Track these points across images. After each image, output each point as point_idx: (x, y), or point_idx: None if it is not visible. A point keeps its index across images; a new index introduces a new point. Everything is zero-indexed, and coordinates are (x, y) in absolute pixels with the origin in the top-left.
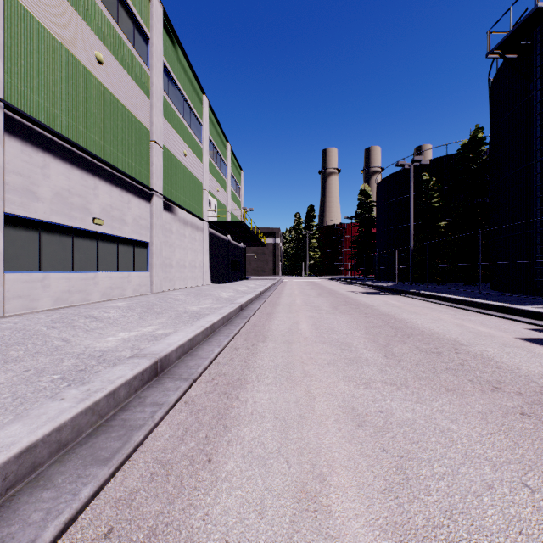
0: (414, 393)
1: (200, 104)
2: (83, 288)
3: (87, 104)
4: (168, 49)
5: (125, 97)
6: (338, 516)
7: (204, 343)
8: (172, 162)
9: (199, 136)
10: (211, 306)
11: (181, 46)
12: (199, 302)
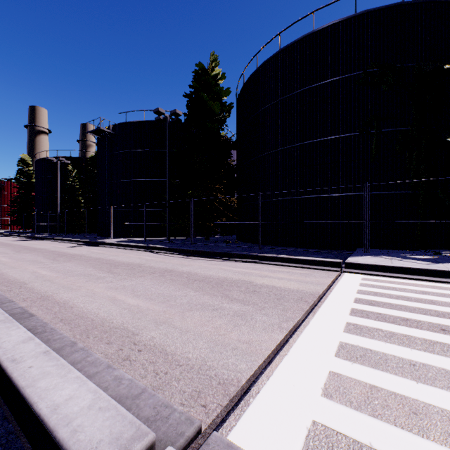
0: (21, 254)
1: None
2: None
3: None
4: None
5: None
6: (1, 259)
7: None
8: None
9: None
10: None
11: None
12: None
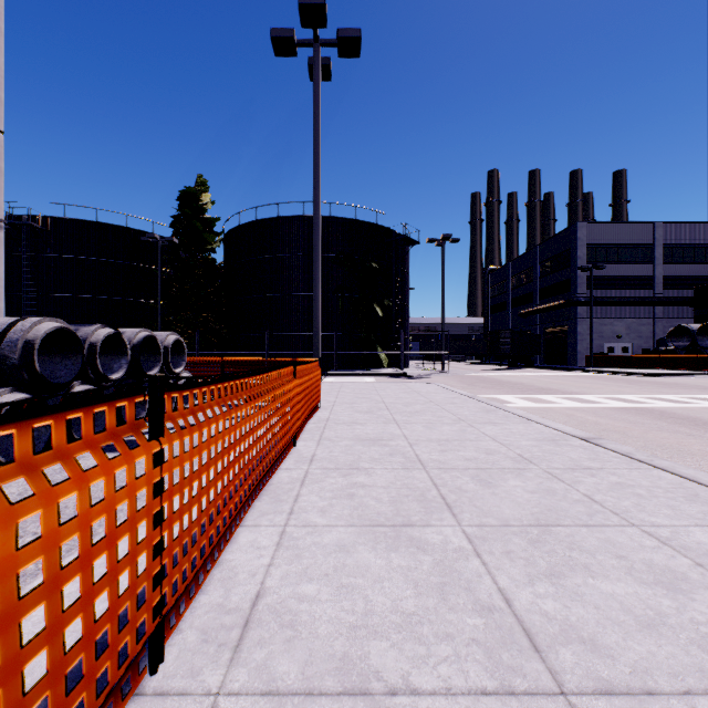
0: None
1: None
2: None
3: None
4: None
5: None
6: None
7: None
8: None
9: None
10: None
11: None
12: None
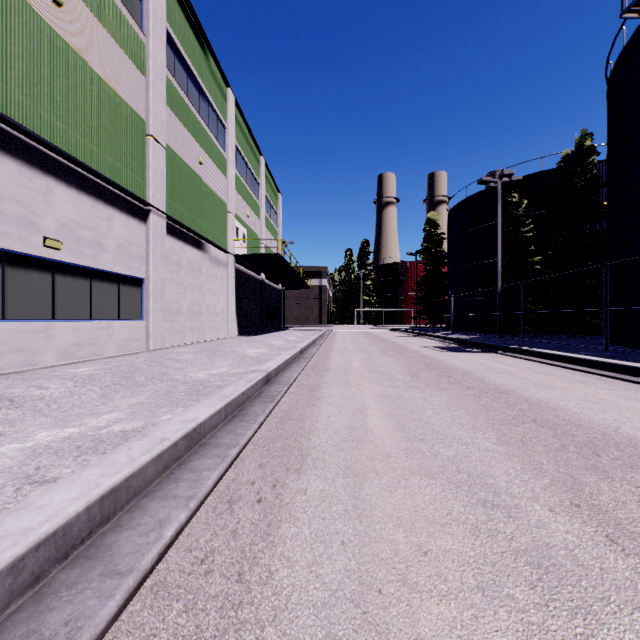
0: None
1: (223, 100)
2: (24, 345)
3: (32, 62)
4: (175, 14)
5: (102, 64)
6: None
7: (157, 486)
8: (181, 170)
9: (222, 141)
10: (228, 371)
11: (195, 14)
12: (213, 364)
